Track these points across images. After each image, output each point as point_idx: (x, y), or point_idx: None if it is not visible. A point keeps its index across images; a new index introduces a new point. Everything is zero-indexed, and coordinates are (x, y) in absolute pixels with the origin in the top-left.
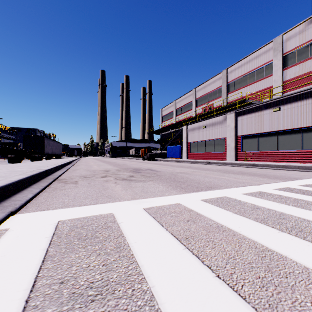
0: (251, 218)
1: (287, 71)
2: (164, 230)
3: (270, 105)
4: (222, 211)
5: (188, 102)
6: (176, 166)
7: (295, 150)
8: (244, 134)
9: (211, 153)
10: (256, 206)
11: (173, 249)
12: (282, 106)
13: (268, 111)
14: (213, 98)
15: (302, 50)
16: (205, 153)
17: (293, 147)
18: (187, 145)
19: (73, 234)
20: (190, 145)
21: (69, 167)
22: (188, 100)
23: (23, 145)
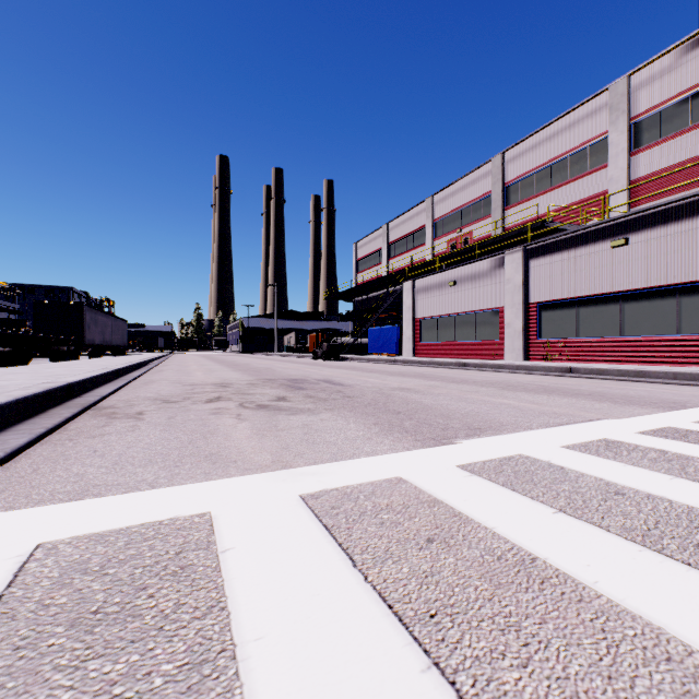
0: (612, 527)
1: (640, 158)
2: (358, 581)
3: (604, 232)
4: (523, 503)
5: (416, 227)
6: (389, 374)
7: (663, 337)
8: (546, 300)
9: (470, 343)
10: (612, 486)
11: (387, 671)
12: (634, 235)
13: (600, 246)
14: (473, 219)
15: (673, 111)
16: (456, 343)
17: (658, 329)
18: (415, 324)
19: (61, 600)
20: (421, 325)
21: (135, 377)
22: (417, 223)
23: (33, 324)
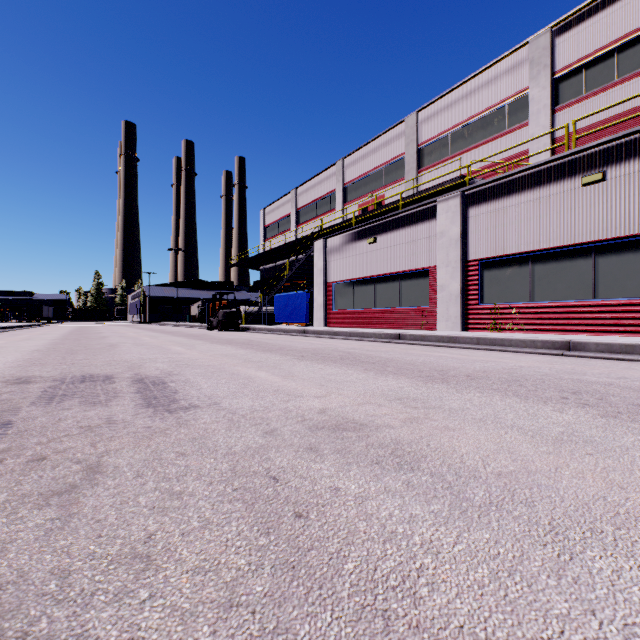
0: None
1: (562, 116)
2: None
3: (571, 166)
4: None
5: (326, 192)
6: (297, 356)
7: None
8: (490, 256)
9: (393, 310)
10: None
11: None
12: (614, 168)
13: (564, 185)
14: (385, 183)
15: (597, 65)
16: (376, 310)
17: None
18: (328, 289)
19: None
20: (334, 290)
21: None
22: (327, 187)
23: None
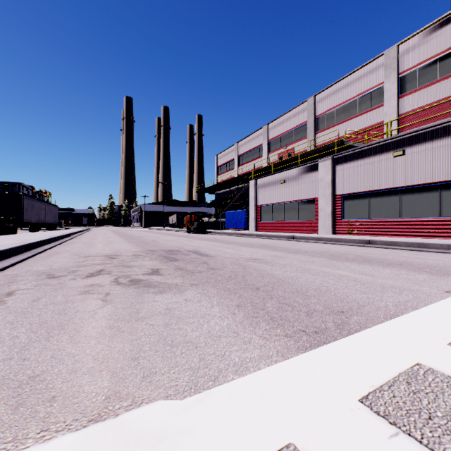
0: None
1: (404, 100)
2: None
3: (388, 146)
4: None
5: (257, 145)
6: (241, 245)
7: (429, 218)
8: (347, 193)
9: (294, 222)
10: None
11: None
12: (409, 148)
13: (385, 156)
14: (294, 140)
15: (426, 69)
16: (285, 222)
17: (426, 213)
18: (257, 209)
19: None
20: (261, 210)
21: (44, 249)
22: (257, 142)
23: None
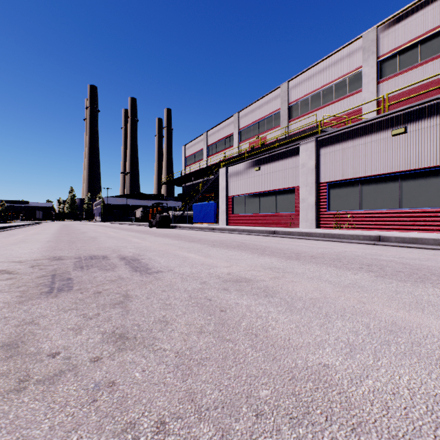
0: None
1: (384, 85)
2: None
3: (385, 123)
4: None
5: (227, 134)
6: (211, 245)
7: (439, 209)
8: (334, 180)
9: (271, 214)
10: None
11: None
12: (412, 124)
13: (381, 135)
14: (267, 129)
15: (407, 52)
16: (260, 214)
17: (433, 202)
18: (228, 200)
19: None
20: (232, 201)
21: None
22: (227, 131)
23: None
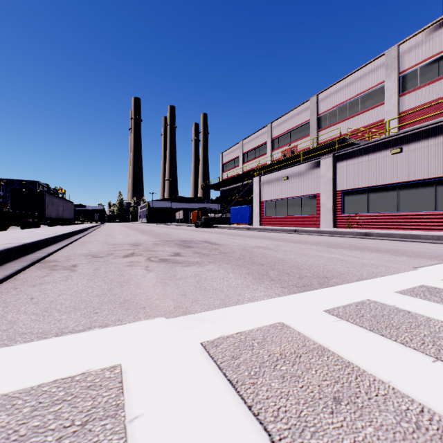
0: None
1: (405, 98)
2: None
3: (386, 144)
4: (399, 350)
5: (261, 143)
6: (247, 237)
7: (425, 212)
8: (347, 189)
9: (297, 216)
10: None
11: None
12: (406, 146)
13: (383, 153)
14: (298, 138)
15: (427, 68)
16: (288, 216)
17: (422, 207)
18: (261, 204)
19: None
20: (265, 205)
21: (76, 239)
22: (261, 140)
23: (10, 204)
